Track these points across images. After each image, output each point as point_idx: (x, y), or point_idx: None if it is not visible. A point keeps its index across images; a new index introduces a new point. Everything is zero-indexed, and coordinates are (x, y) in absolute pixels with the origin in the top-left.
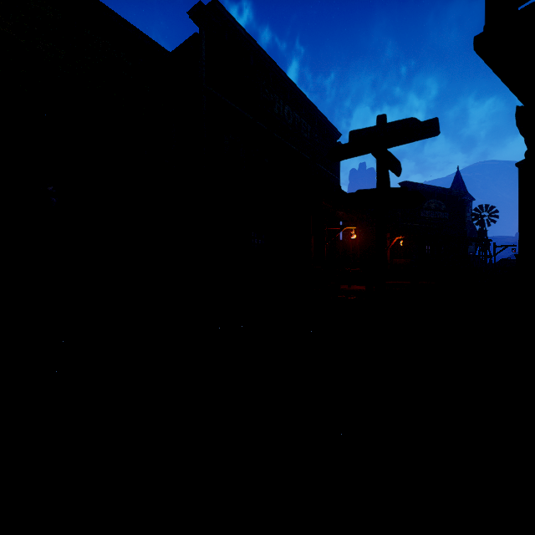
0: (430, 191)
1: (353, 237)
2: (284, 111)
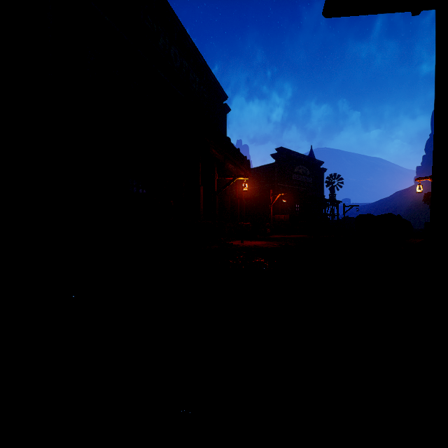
0: (299, 158)
1: (245, 189)
2: (171, 51)
